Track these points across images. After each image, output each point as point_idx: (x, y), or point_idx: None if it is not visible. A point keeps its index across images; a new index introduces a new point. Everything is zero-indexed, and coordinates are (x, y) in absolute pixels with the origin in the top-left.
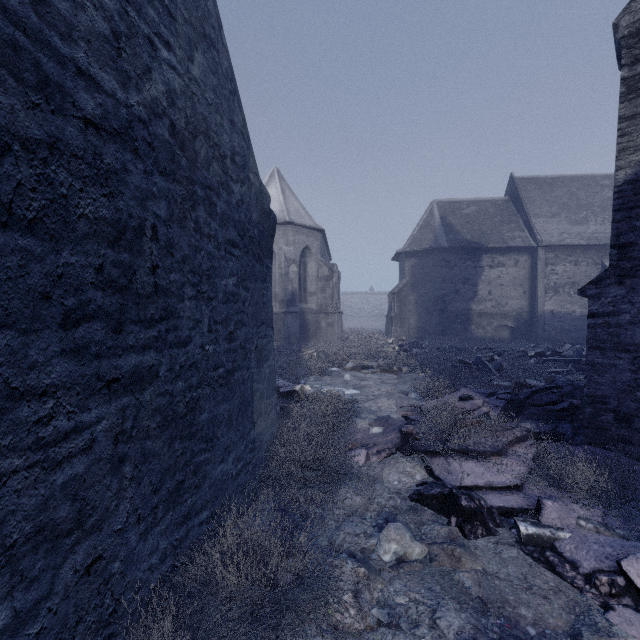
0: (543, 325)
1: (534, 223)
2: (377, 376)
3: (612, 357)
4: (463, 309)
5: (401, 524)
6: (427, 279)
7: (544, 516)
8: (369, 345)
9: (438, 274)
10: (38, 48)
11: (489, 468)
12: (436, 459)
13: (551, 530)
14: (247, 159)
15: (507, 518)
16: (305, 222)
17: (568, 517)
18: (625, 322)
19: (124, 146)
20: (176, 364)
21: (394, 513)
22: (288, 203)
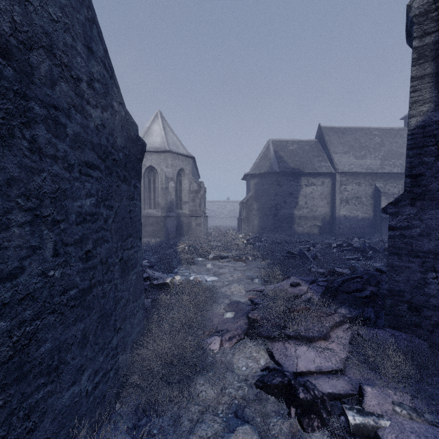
0: (339, 224)
1: (333, 157)
2: (231, 264)
3: (406, 261)
4: (289, 214)
5: (248, 427)
6: (265, 193)
7: (366, 403)
8: (226, 239)
9: (272, 190)
10: None
11: (318, 352)
12: (276, 344)
13: (374, 419)
14: (110, 88)
15: (335, 402)
16: (180, 151)
17: (385, 403)
18: (416, 234)
19: None
20: None
21: (242, 405)
22: (168, 137)
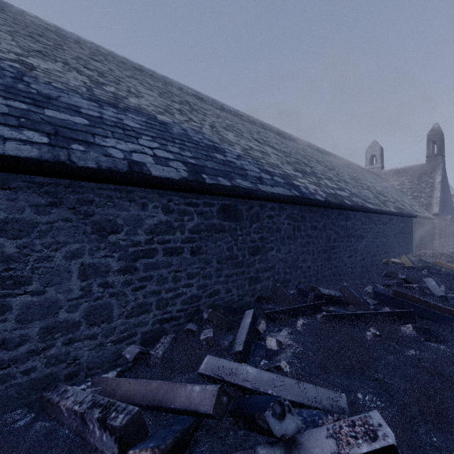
0: None
1: None
2: None
3: None
4: None
5: None
6: None
7: None
8: None
9: None
10: (451, 221)
11: None
12: None
13: None
14: None
15: None
16: (451, 193)
17: None
18: None
19: (452, 222)
20: (452, 231)
21: None
22: None
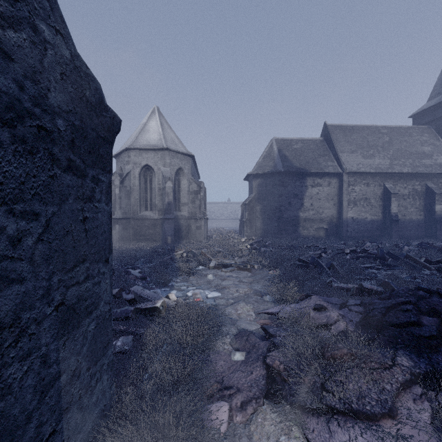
0: (347, 227)
1: (340, 156)
2: (235, 274)
3: None
4: (294, 216)
5: None
6: (269, 194)
7: None
8: (228, 244)
9: (276, 191)
10: None
11: None
12: (314, 420)
13: None
14: None
15: None
16: (179, 149)
17: None
18: None
19: None
20: None
21: None
22: (166, 134)
